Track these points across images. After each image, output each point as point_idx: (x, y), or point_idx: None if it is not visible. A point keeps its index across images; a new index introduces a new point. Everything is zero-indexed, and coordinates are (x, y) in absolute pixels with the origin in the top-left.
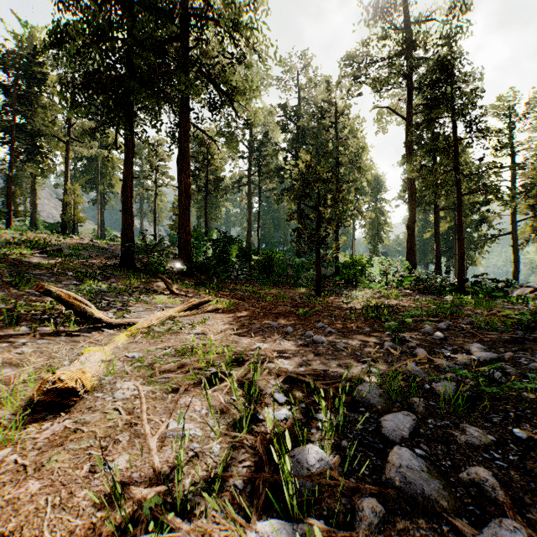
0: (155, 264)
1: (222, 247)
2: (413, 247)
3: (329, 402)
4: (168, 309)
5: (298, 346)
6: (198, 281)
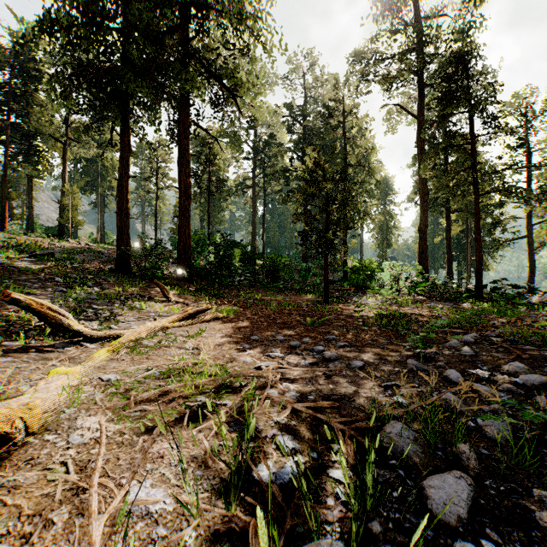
0: (152, 269)
1: (225, 250)
2: (425, 251)
3: (348, 450)
4: (162, 318)
5: (306, 365)
6: (198, 287)
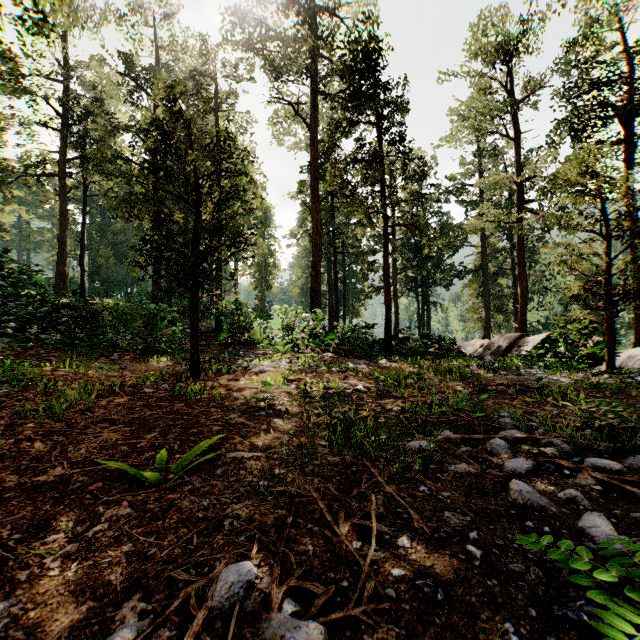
0: None
1: None
2: (318, 293)
3: None
4: None
5: None
6: None
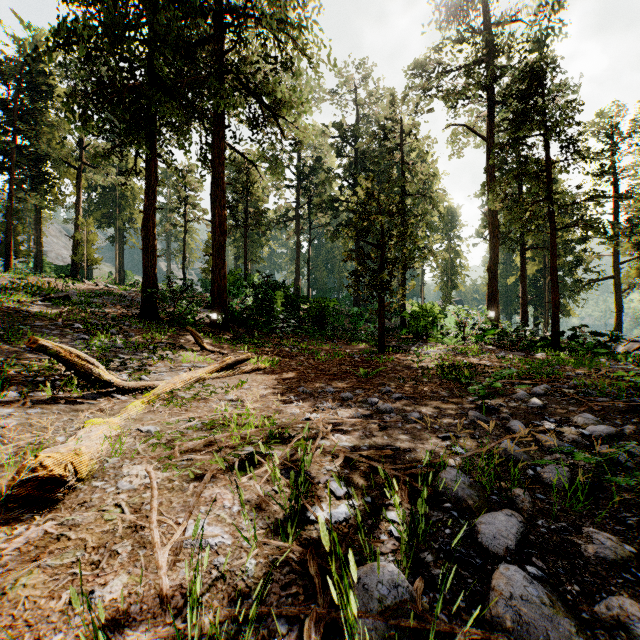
0: (183, 314)
1: (265, 293)
2: (495, 293)
3: (403, 494)
4: (197, 369)
5: (359, 417)
6: (235, 335)
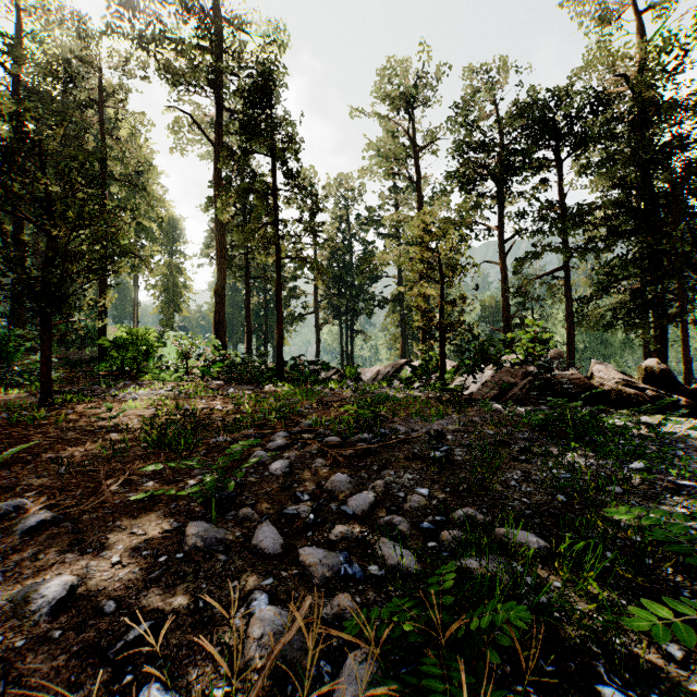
0: None
1: None
2: (223, 320)
3: None
4: None
5: None
6: None
